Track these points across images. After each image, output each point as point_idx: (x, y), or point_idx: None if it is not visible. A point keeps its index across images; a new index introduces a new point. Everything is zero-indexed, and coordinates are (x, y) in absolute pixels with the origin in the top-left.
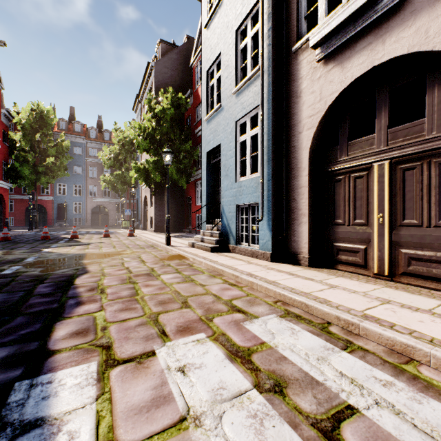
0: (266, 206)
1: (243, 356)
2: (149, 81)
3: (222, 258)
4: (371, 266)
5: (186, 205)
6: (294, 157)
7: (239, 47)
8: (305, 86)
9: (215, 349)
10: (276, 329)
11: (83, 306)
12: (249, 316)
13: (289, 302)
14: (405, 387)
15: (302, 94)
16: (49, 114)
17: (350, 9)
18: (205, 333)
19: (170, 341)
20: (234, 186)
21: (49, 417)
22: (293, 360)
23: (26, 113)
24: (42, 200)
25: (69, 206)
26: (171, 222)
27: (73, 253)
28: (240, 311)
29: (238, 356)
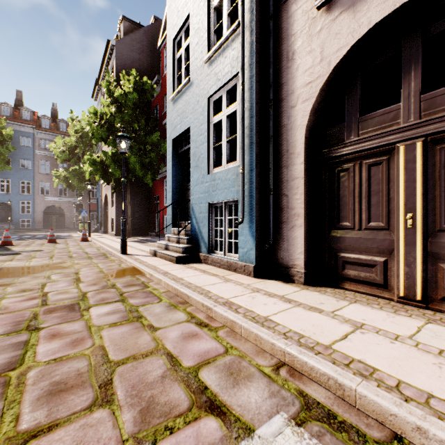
0: (247, 204)
1: None
2: (109, 63)
3: (190, 273)
4: (393, 286)
5: (153, 205)
6: (284, 139)
7: (212, 4)
8: (300, 44)
9: None
10: None
11: None
12: (234, 428)
13: (302, 370)
14: None
15: (296, 55)
16: None
17: None
18: None
19: None
20: (206, 179)
21: None
22: None
23: None
24: None
25: (15, 206)
26: (136, 224)
27: None
28: (215, 406)
29: None
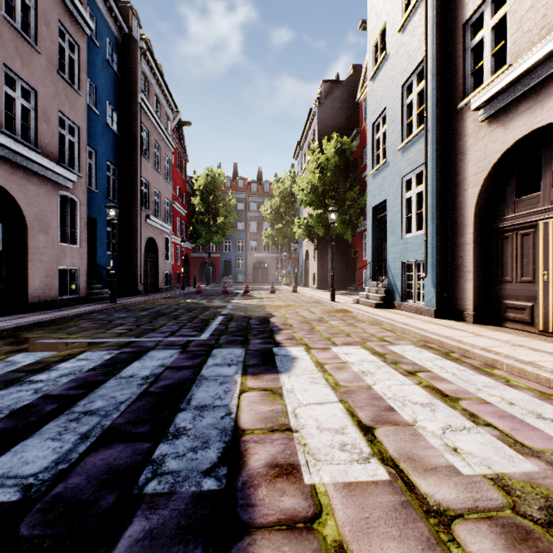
0: (430, 263)
1: (380, 354)
2: (311, 127)
3: (385, 313)
4: (536, 323)
5: (351, 260)
6: (460, 214)
7: (405, 103)
8: (470, 144)
9: (364, 351)
10: (409, 350)
11: (283, 331)
12: (393, 344)
13: (430, 341)
14: (472, 372)
15: (468, 151)
16: (220, 177)
17: (506, 79)
18: (360, 346)
19: (338, 346)
20: (400, 243)
21: (292, 355)
22: (410, 359)
23: (203, 179)
24: (211, 258)
25: (233, 262)
26: (335, 278)
27: (255, 304)
28: (387, 341)
29: (377, 354)
